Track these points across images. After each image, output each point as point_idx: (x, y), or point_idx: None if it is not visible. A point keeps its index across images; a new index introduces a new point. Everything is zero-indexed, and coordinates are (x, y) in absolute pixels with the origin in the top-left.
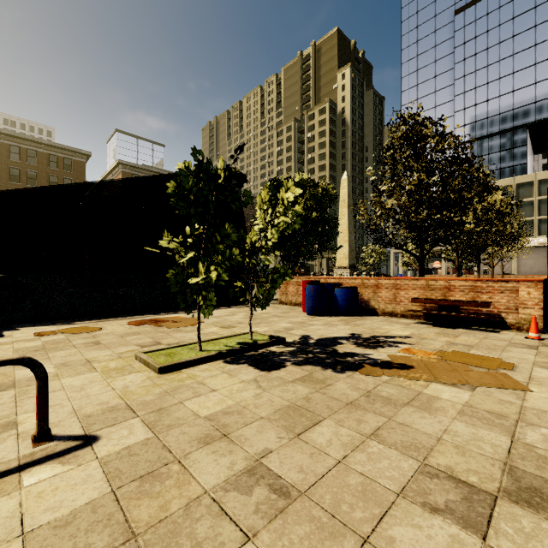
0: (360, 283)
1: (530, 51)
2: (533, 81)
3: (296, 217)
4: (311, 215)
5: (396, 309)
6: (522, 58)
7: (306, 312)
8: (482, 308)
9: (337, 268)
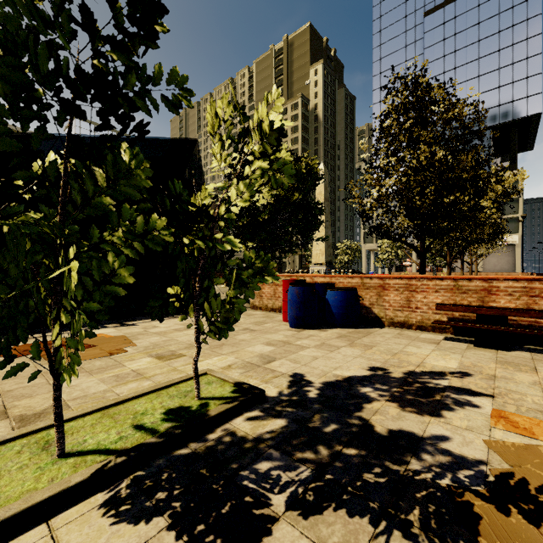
0: (359, 283)
1: (494, 56)
2: (497, 85)
3: (274, 198)
4: (292, 196)
5: (411, 318)
6: (487, 62)
7: (289, 323)
8: (542, 319)
9: (313, 265)
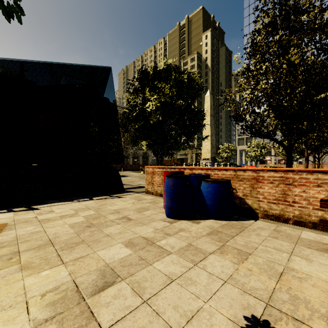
0: (233, 175)
1: None
2: None
3: (160, 104)
4: (176, 102)
5: (287, 212)
6: None
7: (165, 212)
8: None
9: (202, 159)
